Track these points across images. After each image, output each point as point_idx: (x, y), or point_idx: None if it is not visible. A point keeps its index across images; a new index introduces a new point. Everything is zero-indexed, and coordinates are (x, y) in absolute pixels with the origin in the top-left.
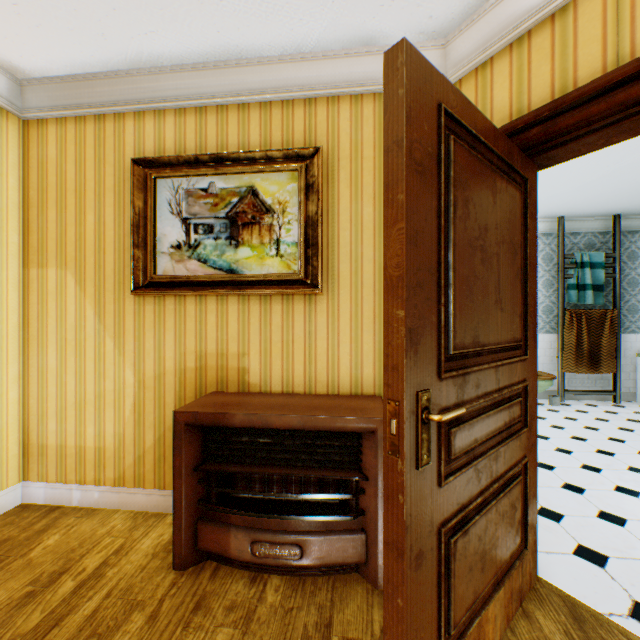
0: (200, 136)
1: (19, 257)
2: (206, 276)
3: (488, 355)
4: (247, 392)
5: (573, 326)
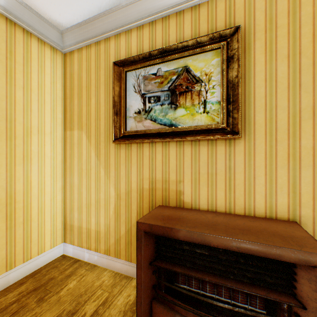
0: (151, 40)
1: (62, 125)
2: (155, 129)
3: None
4: (182, 207)
5: None
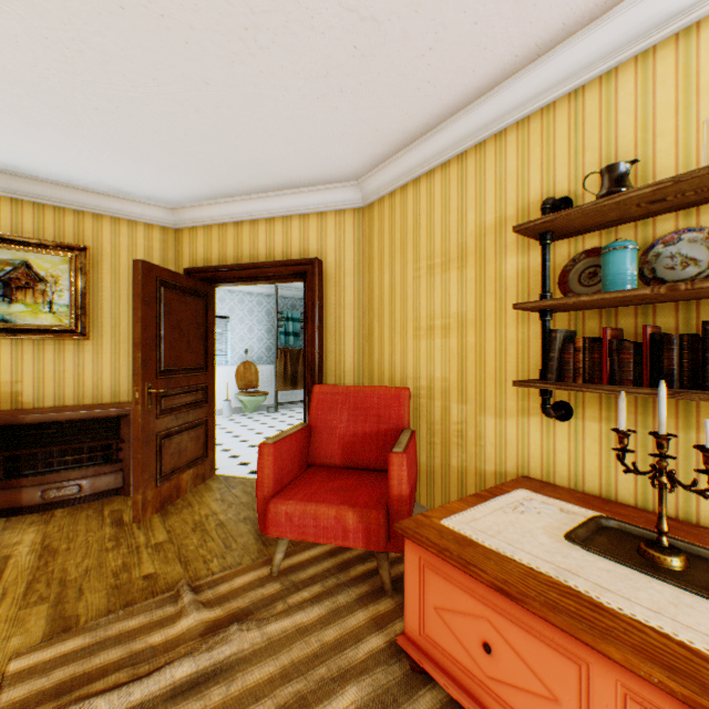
0: None
1: None
2: None
3: (185, 371)
4: (22, 409)
5: (283, 359)
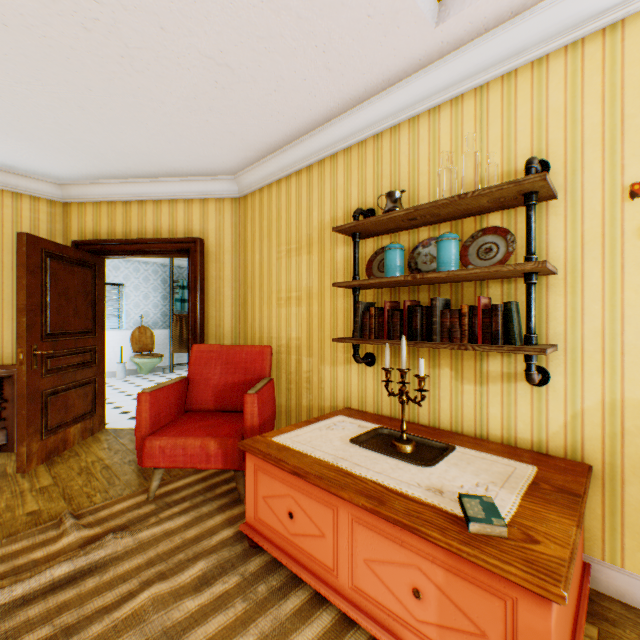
0: None
1: None
2: None
3: (72, 335)
4: None
5: (179, 324)
